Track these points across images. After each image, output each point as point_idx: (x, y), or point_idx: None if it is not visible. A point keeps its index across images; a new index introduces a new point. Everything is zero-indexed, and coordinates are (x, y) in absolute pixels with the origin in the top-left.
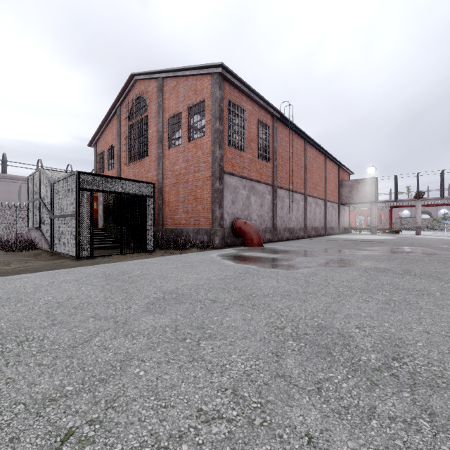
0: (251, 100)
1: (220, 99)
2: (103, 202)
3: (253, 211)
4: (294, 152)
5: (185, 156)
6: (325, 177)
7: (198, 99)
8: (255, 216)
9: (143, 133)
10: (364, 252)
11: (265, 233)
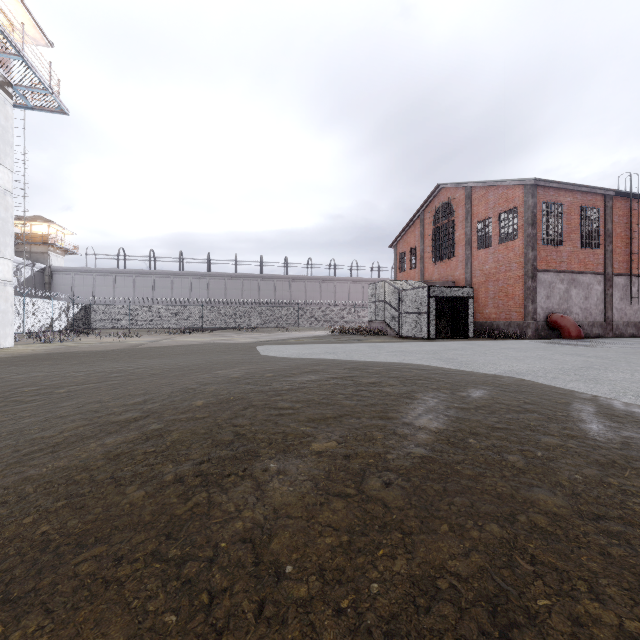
0: (571, 191)
1: (533, 206)
2: None
3: (574, 304)
4: None
5: (495, 257)
6: None
7: (509, 206)
8: (577, 309)
9: (448, 236)
10: None
11: (592, 328)
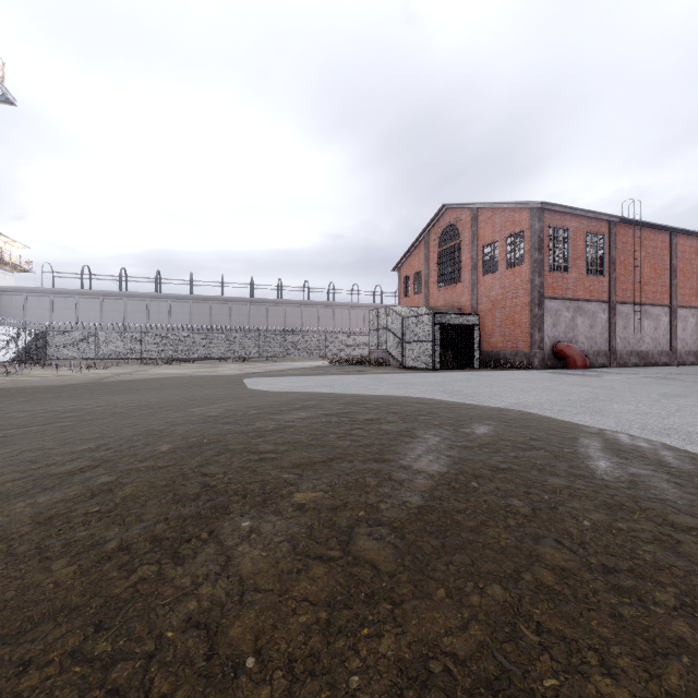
0: (577, 216)
1: (539, 231)
2: None
3: (579, 333)
4: (649, 254)
5: (502, 283)
6: None
7: (516, 230)
8: (582, 338)
9: (454, 260)
10: None
11: (597, 357)
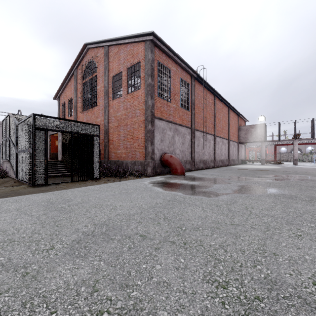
0: (175, 63)
1: (151, 60)
2: (62, 141)
3: (177, 147)
4: (207, 104)
5: (125, 105)
6: (229, 123)
7: (135, 61)
8: (178, 151)
9: (93, 89)
10: (265, 179)
11: (186, 164)
